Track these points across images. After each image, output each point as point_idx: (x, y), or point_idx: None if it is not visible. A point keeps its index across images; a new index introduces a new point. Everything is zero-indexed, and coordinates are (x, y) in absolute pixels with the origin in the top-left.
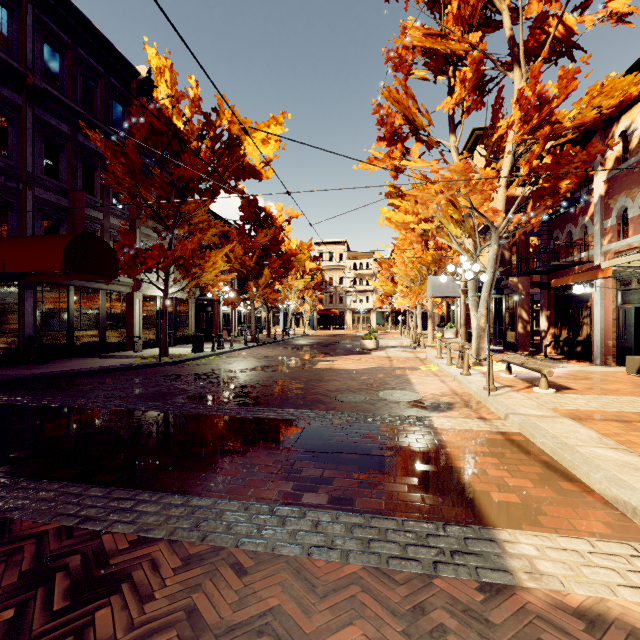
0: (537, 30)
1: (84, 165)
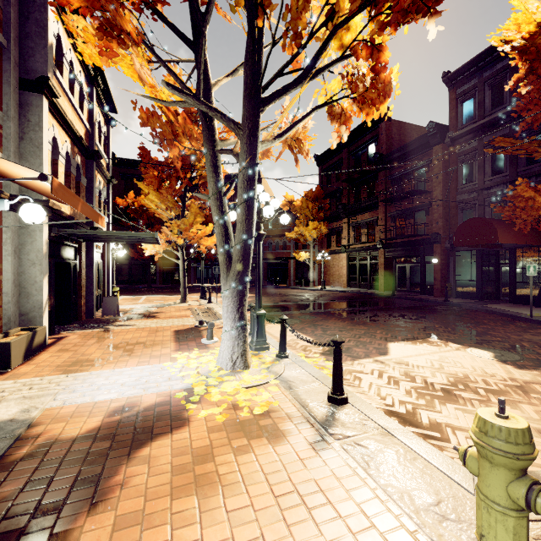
0: None
1: None
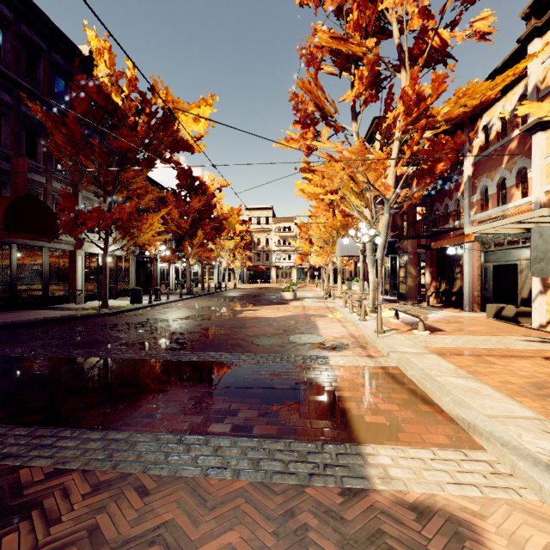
0: (420, 40)
1: (27, 133)
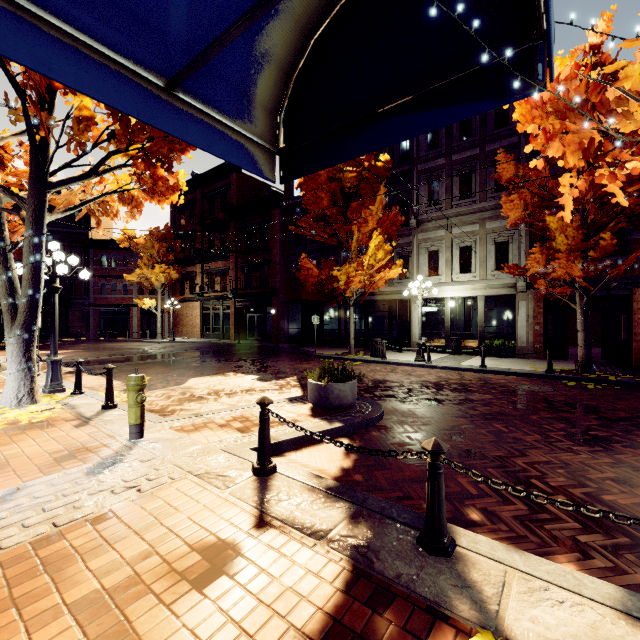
0: None
1: None
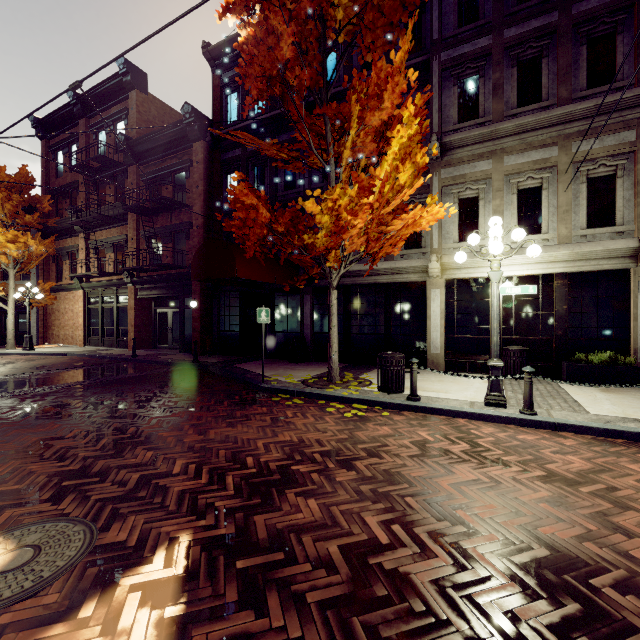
0: None
1: None
